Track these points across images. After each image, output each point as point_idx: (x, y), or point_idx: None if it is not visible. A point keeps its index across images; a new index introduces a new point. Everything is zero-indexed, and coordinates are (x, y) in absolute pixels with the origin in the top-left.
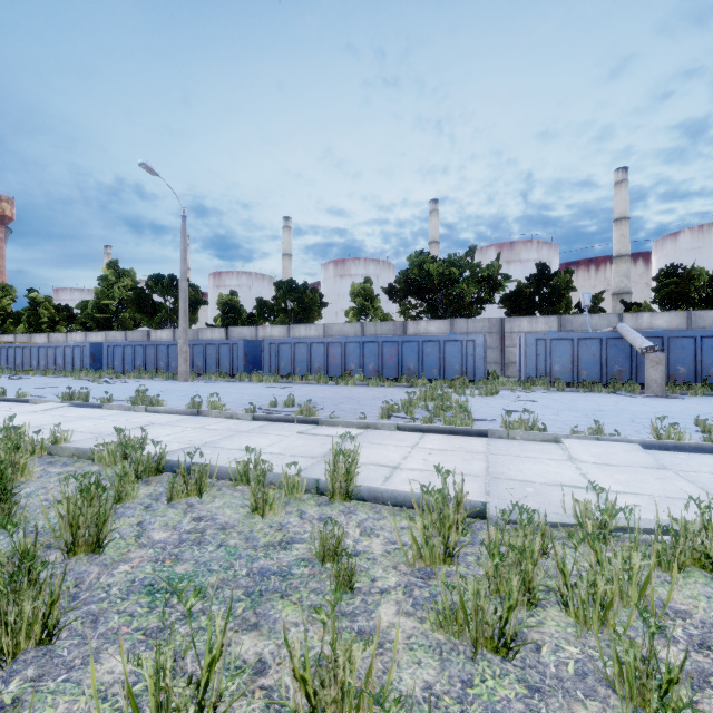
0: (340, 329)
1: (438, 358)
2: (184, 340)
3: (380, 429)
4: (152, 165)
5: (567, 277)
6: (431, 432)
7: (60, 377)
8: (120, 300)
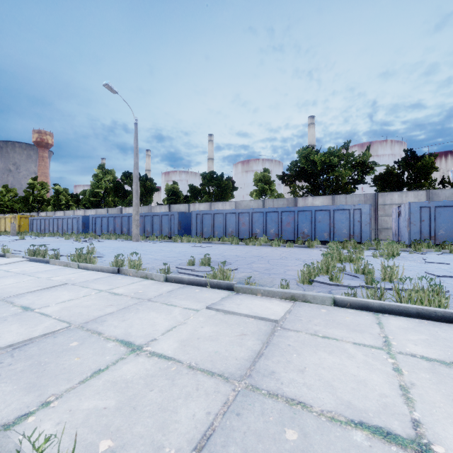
0: (247, 204)
1: (328, 224)
2: (136, 212)
3: (310, 302)
4: (112, 85)
5: (432, 160)
6: (386, 312)
7: (62, 237)
8: (105, 189)
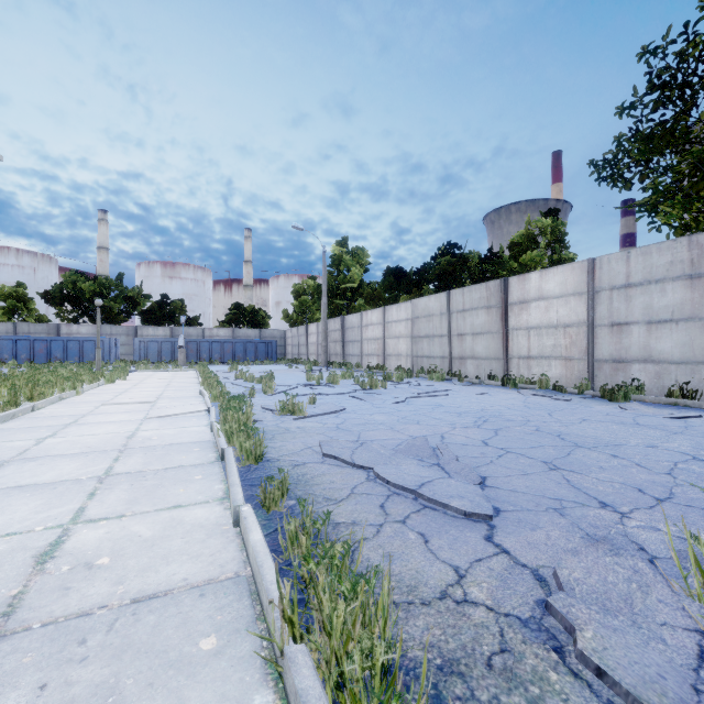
0: None
1: (79, 350)
2: None
3: None
4: None
5: (181, 304)
6: None
7: None
8: None
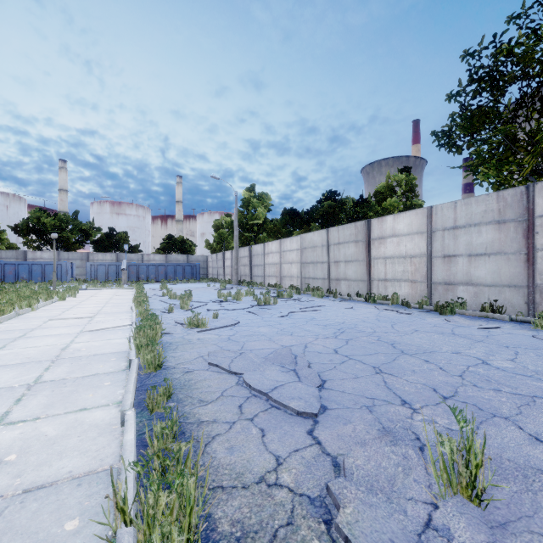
0: None
1: (41, 272)
2: None
3: None
4: None
5: (124, 235)
6: None
7: None
8: None
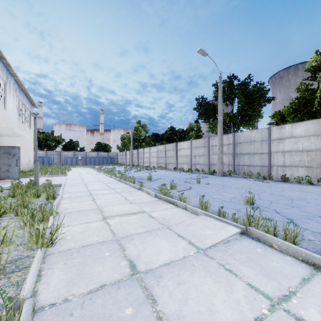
0: None
1: (42, 161)
2: None
3: None
4: None
5: (77, 143)
6: None
7: None
8: None
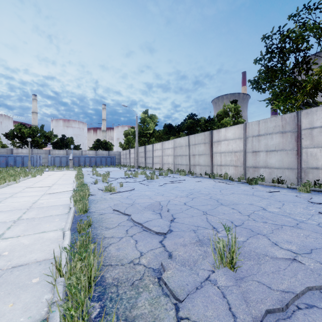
0: None
1: (21, 161)
2: None
3: None
4: None
5: (71, 139)
6: None
7: None
8: None
